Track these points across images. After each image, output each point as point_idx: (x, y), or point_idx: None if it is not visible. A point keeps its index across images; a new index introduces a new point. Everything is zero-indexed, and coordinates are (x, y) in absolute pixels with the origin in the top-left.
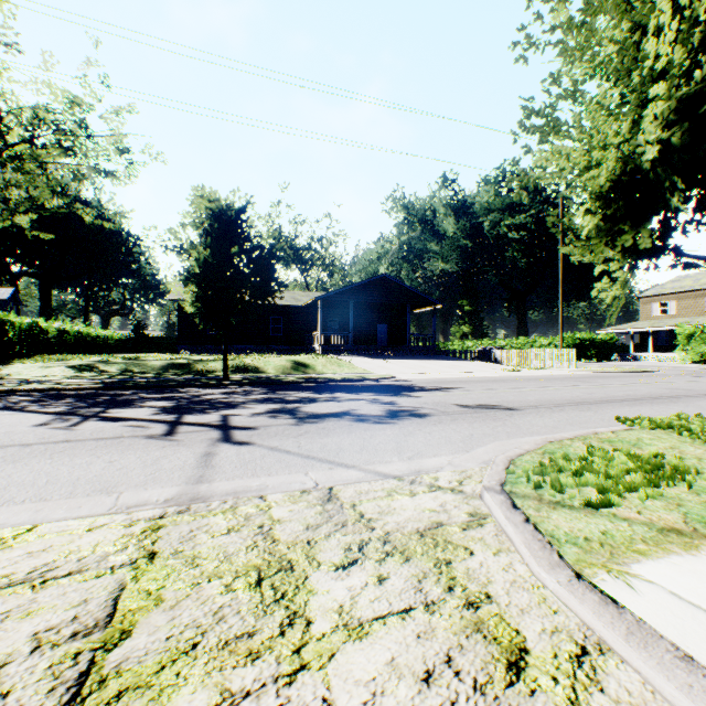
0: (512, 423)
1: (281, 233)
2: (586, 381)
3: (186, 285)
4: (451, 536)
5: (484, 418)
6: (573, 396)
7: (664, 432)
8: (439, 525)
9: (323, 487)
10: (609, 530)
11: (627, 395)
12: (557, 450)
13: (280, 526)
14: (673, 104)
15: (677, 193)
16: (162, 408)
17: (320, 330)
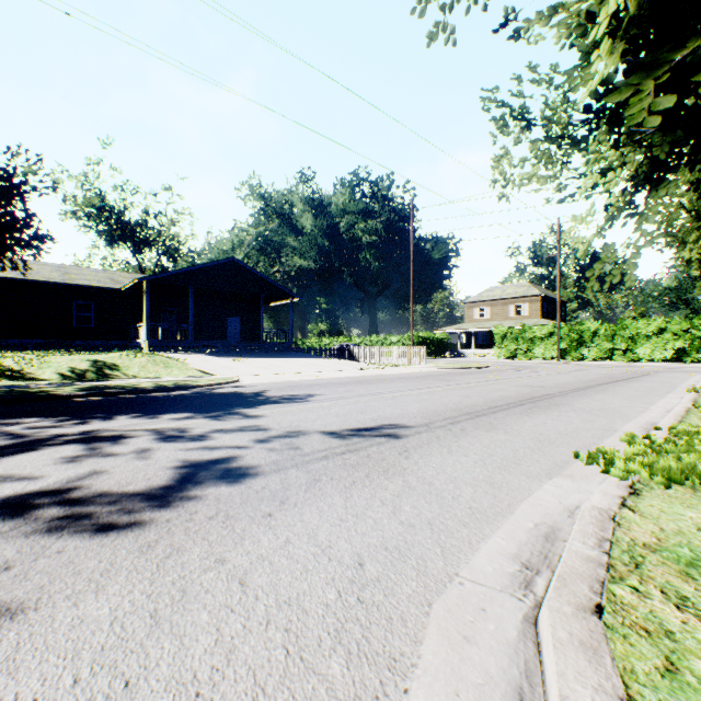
0: (419, 478)
1: (104, 200)
2: (447, 379)
3: None
4: None
5: (369, 469)
6: (455, 402)
7: (694, 494)
8: None
9: None
10: None
11: (503, 397)
12: None
13: None
14: None
15: None
16: None
17: (147, 320)
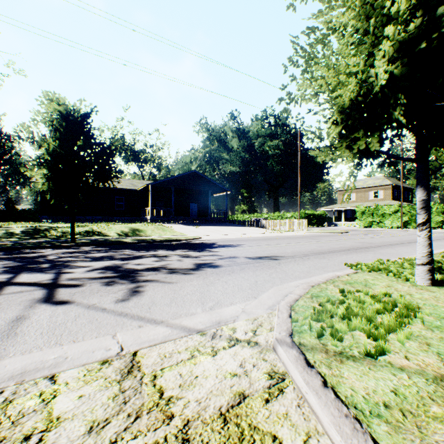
0: (281, 270)
1: (124, 140)
2: (315, 238)
3: (38, 168)
4: (256, 417)
5: (262, 267)
6: (312, 249)
7: (377, 274)
8: (242, 399)
9: (127, 352)
10: (398, 387)
11: (341, 247)
12: (320, 293)
13: (55, 432)
14: (396, 44)
15: (399, 107)
16: (1, 269)
17: (151, 206)
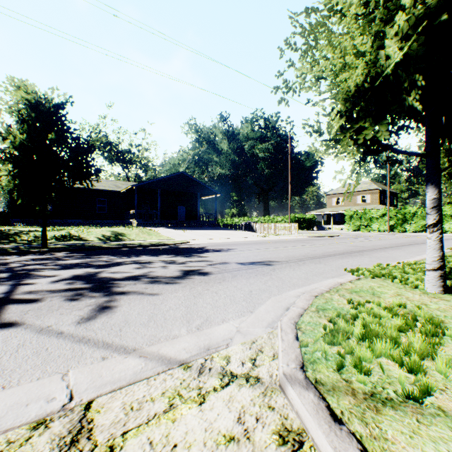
0: (277, 276)
1: (107, 139)
2: (307, 242)
3: (2, 163)
4: None
5: (256, 273)
6: (306, 253)
7: (381, 280)
8: None
9: (78, 403)
10: None
11: (335, 251)
12: (326, 306)
13: None
14: (412, 18)
15: (416, 91)
16: None
17: (136, 209)
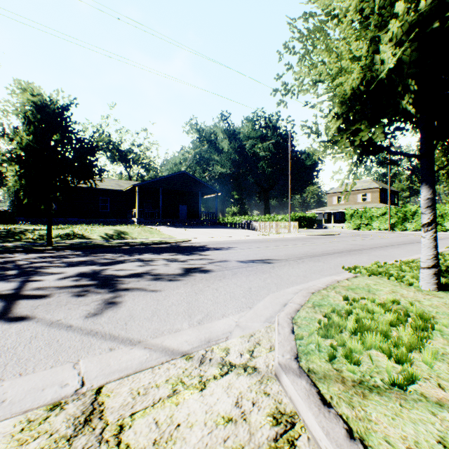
0: (276, 274)
1: (110, 138)
2: (307, 240)
3: (9, 164)
4: None
5: (256, 271)
6: (305, 251)
7: (378, 278)
8: None
9: (89, 388)
10: (444, 434)
11: (334, 249)
12: (322, 302)
13: None
14: (405, 25)
15: (409, 95)
16: None
17: (138, 208)
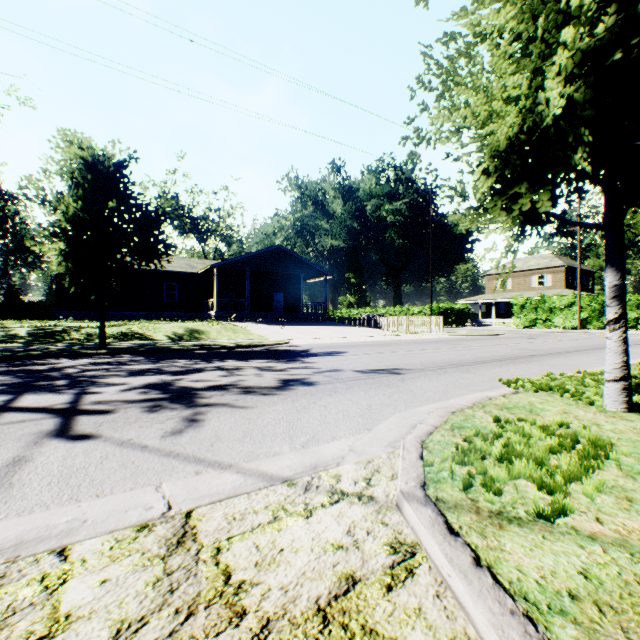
0: (406, 388)
1: (178, 201)
2: (455, 343)
3: (51, 241)
4: (373, 614)
5: (379, 384)
6: (450, 358)
7: (547, 394)
8: (351, 585)
9: (178, 512)
10: (588, 566)
11: (492, 356)
12: (464, 423)
13: (62, 639)
14: (578, 54)
15: (582, 148)
16: None
17: (216, 297)
